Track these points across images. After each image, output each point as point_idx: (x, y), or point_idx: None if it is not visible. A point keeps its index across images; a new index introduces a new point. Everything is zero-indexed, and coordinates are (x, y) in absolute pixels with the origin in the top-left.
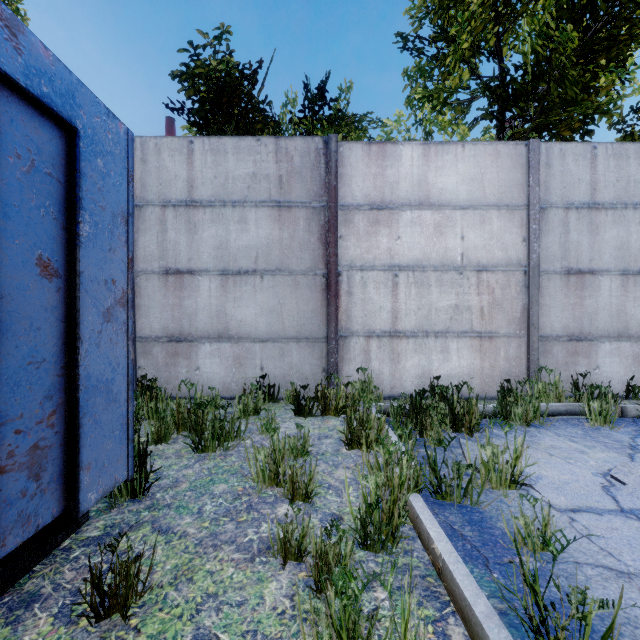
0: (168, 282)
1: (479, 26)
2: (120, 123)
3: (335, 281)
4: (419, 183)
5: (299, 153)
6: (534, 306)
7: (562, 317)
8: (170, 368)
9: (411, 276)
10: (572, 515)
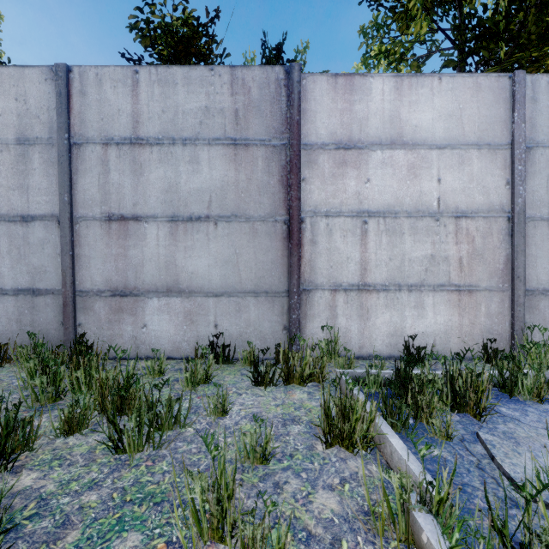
0: (111, 229)
1: None
2: None
3: (298, 228)
4: (391, 119)
5: (257, 84)
6: (519, 256)
7: None
8: (114, 325)
9: (382, 223)
10: None
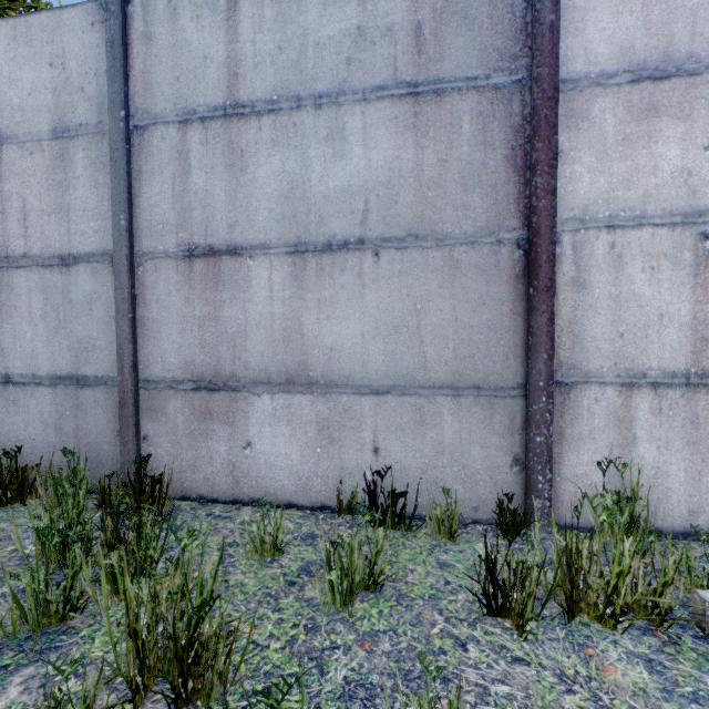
0: (193, 273)
1: None
2: None
3: (549, 254)
4: None
5: None
6: None
7: None
8: (198, 441)
9: None
10: None
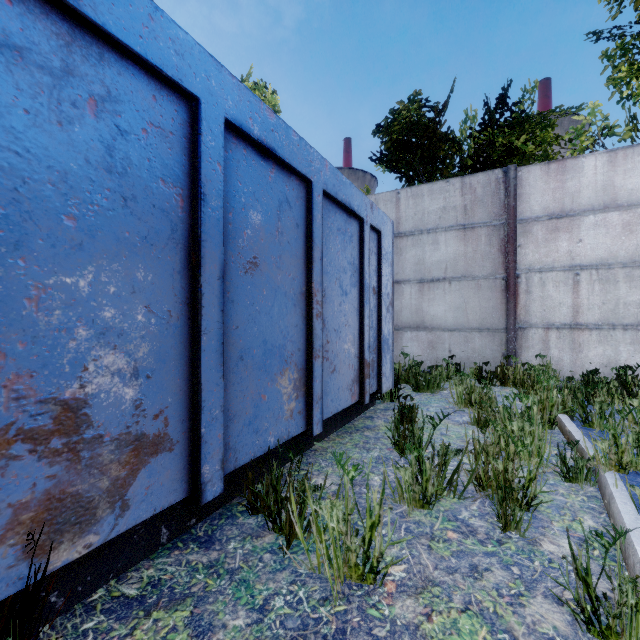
0: None
1: None
2: (390, 219)
3: (513, 283)
4: (603, 188)
5: (481, 185)
6: None
7: None
8: None
9: (594, 274)
10: None
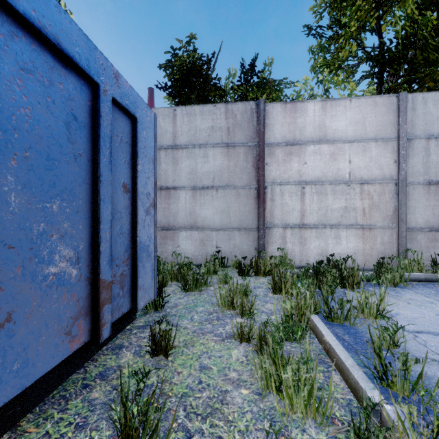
0: (161, 194)
1: (363, 14)
2: (152, 111)
3: (263, 192)
4: (319, 127)
5: (240, 112)
6: (403, 207)
7: (424, 215)
8: (162, 246)
9: (314, 188)
10: (416, 334)
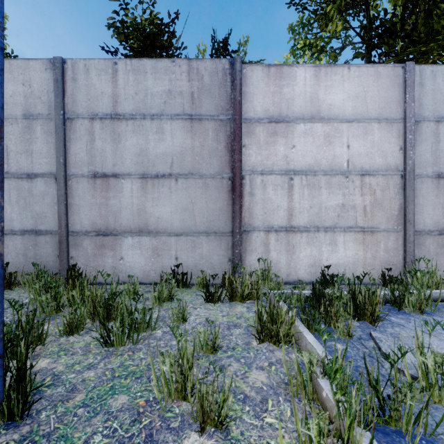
0: (96, 184)
1: None
2: None
3: (239, 183)
4: (311, 100)
5: (208, 73)
6: (410, 205)
7: (433, 214)
8: (98, 258)
9: (304, 179)
10: None
